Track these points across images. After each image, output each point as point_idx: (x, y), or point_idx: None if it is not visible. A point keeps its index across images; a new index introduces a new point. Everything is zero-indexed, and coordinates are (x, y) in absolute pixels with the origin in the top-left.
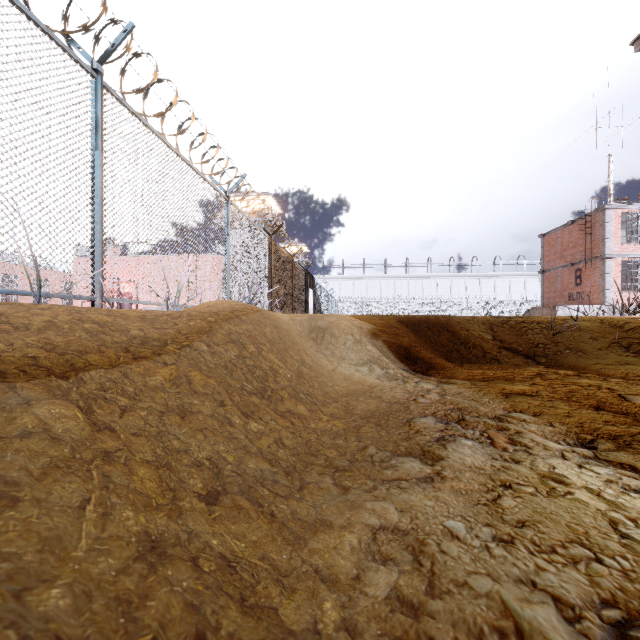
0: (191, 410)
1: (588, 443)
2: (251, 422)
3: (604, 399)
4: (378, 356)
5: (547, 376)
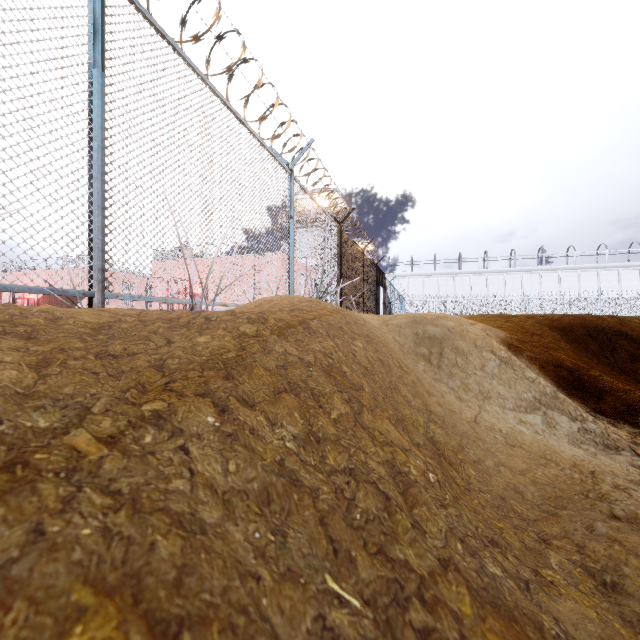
0: None
1: None
2: None
3: None
4: (553, 393)
5: None
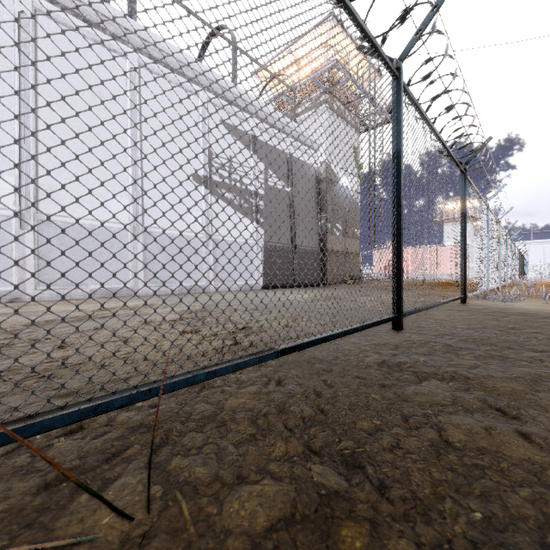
0: None
1: None
2: None
3: None
4: None
5: None
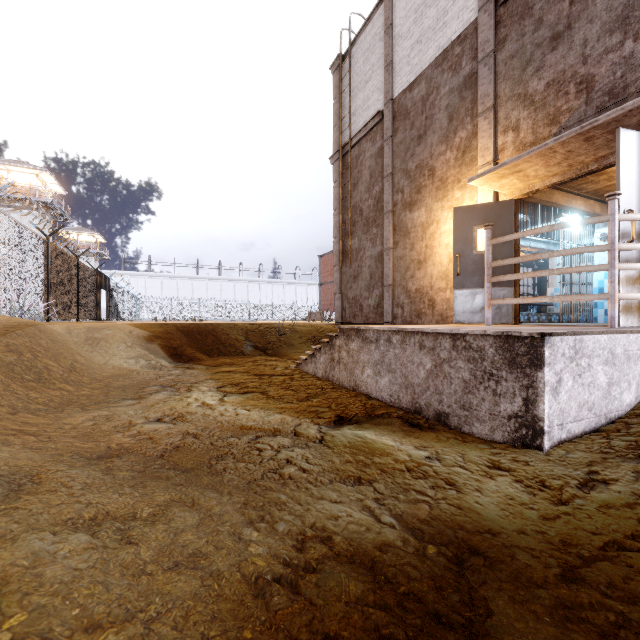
0: None
1: (222, 386)
2: (31, 393)
3: (264, 370)
4: (145, 355)
5: (258, 361)
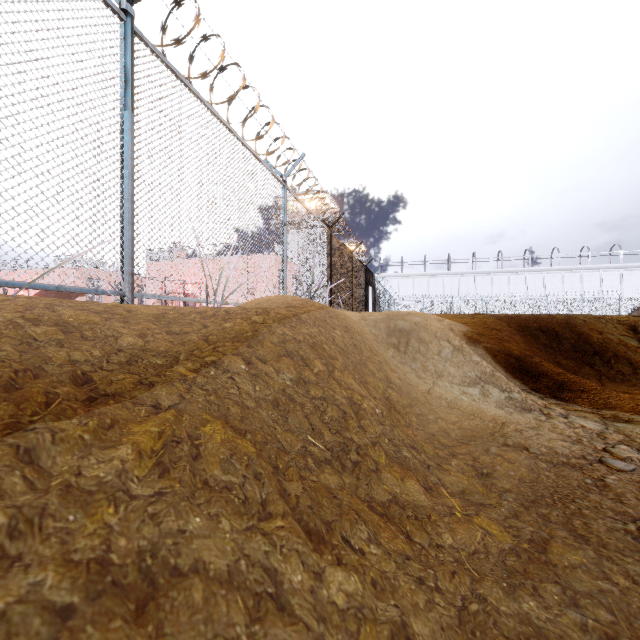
0: (175, 565)
1: None
2: (329, 570)
3: None
4: (491, 372)
5: None
